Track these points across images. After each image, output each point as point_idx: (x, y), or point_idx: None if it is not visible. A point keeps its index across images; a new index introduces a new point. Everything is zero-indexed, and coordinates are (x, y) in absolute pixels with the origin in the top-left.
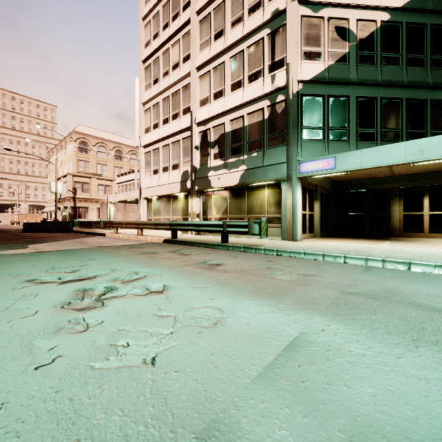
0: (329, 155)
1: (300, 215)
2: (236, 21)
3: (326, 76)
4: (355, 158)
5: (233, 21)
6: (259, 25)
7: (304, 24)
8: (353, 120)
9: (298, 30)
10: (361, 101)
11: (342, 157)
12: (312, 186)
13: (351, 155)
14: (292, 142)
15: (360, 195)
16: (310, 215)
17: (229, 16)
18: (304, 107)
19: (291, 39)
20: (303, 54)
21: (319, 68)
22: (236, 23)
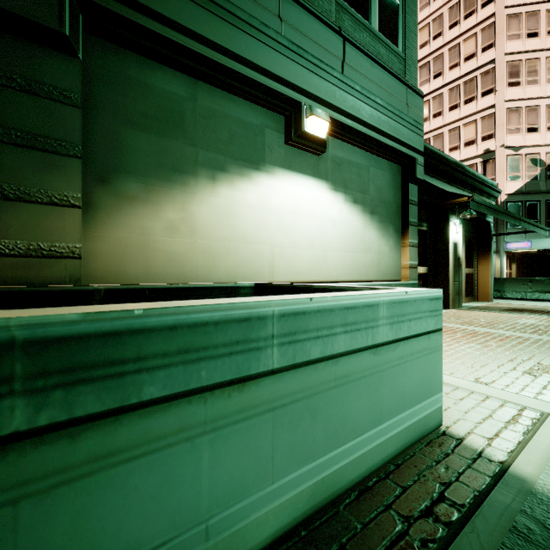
0: (527, 240)
1: (505, 273)
2: (453, 148)
3: (523, 190)
4: (544, 243)
5: (451, 148)
6: (474, 156)
7: (508, 160)
8: (543, 215)
9: (504, 164)
10: (549, 202)
11: (536, 241)
12: (510, 253)
13: (542, 240)
14: (500, 230)
15: (549, 257)
16: (509, 272)
17: (447, 144)
18: (508, 209)
19: (499, 169)
20: (507, 177)
21: (519, 185)
22: (453, 150)
